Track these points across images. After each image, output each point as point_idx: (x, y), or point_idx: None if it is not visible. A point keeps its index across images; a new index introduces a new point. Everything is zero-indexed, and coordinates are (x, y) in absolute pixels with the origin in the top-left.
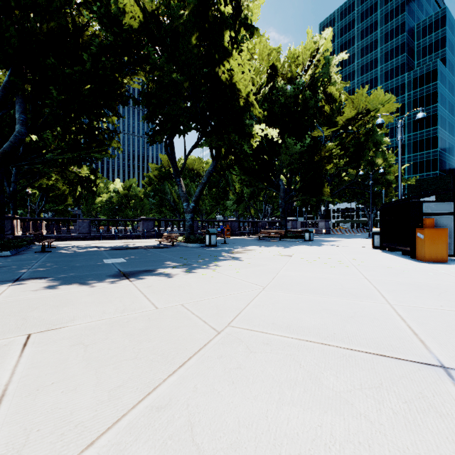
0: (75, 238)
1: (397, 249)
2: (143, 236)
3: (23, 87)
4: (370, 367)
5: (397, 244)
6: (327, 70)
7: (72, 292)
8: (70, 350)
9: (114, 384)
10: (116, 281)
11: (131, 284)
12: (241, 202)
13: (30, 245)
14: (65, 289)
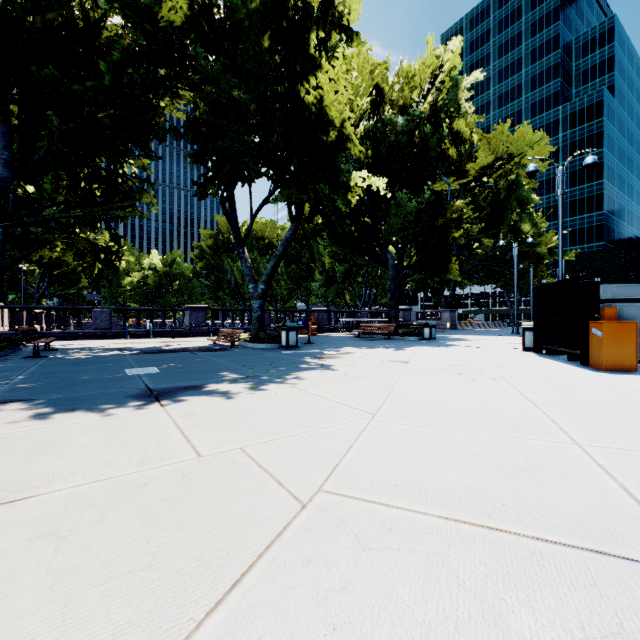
0: (89, 336)
1: (561, 352)
2: (191, 333)
3: (6, 109)
4: (588, 583)
5: (561, 345)
6: (455, 96)
7: (63, 426)
8: (28, 551)
9: (94, 639)
10: (139, 405)
11: (162, 410)
12: (331, 284)
13: (18, 347)
14: (52, 421)
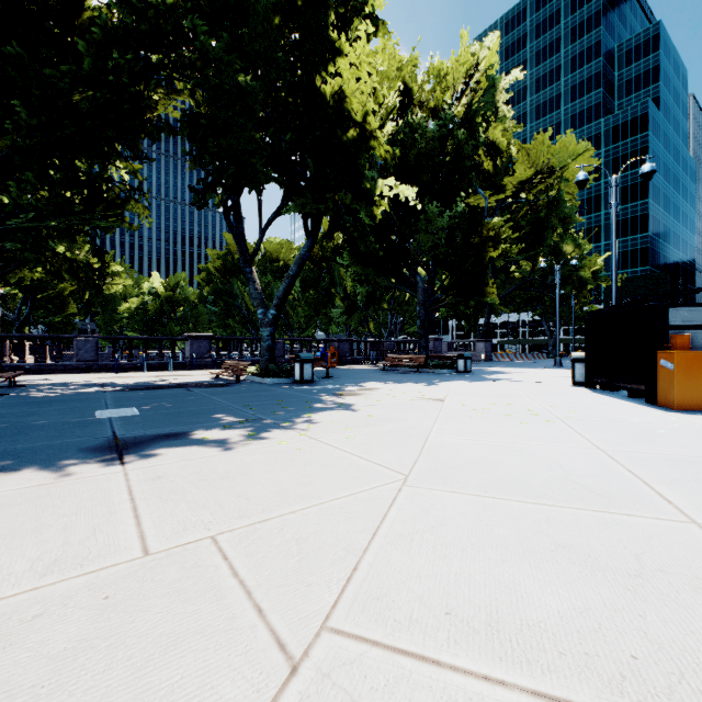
0: (71, 369)
1: (619, 388)
2: (192, 365)
3: None
4: None
5: (619, 379)
6: (492, 99)
7: None
8: None
9: None
10: (91, 463)
11: (119, 470)
12: (354, 311)
13: None
14: None
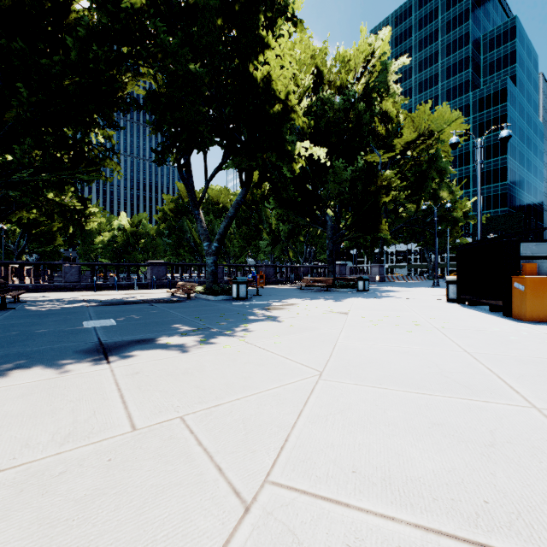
0: (60, 288)
1: (483, 304)
2: (153, 285)
3: None
4: None
5: (483, 297)
6: (384, 79)
7: None
8: None
9: None
10: (85, 362)
11: (107, 368)
12: (277, 242)
13: None
14: None
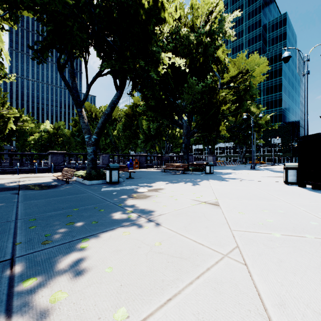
0: None
1: None
2: (51, 169)
3: None
4: None
5: None
6: (222, 25)
7: None
8: None
9: None
10: None
11: None
12: (148, 141)
13: None
14: None
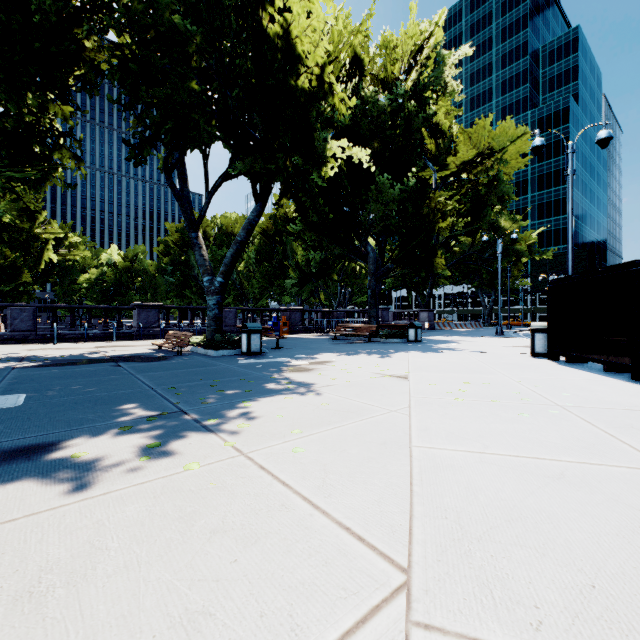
0: (4, 340)
1: (593, 361)
2: (139, 335)
3: None
4: None
5: (593, 352)
6: (440, 75)
7: None
8: None
9: None
10: None
11: None
12: (306, 282)
13: None
14: None
